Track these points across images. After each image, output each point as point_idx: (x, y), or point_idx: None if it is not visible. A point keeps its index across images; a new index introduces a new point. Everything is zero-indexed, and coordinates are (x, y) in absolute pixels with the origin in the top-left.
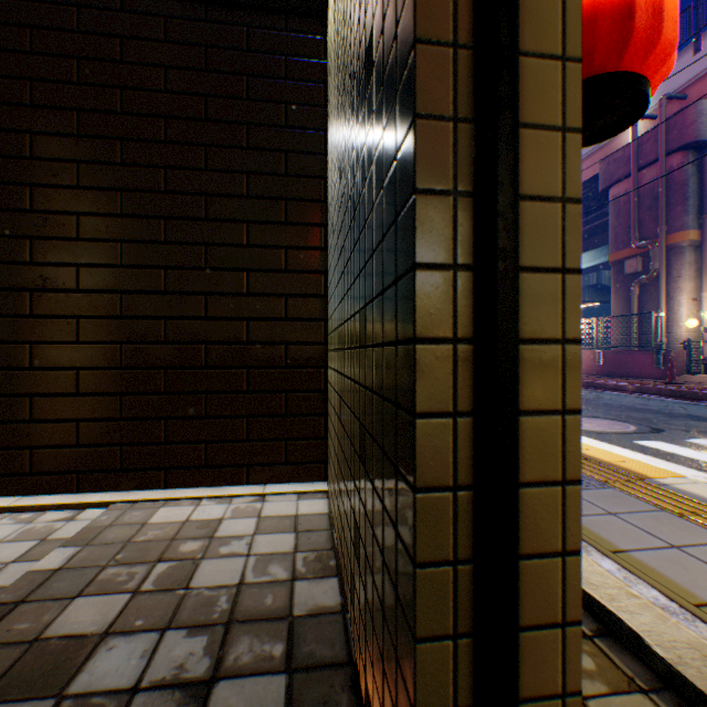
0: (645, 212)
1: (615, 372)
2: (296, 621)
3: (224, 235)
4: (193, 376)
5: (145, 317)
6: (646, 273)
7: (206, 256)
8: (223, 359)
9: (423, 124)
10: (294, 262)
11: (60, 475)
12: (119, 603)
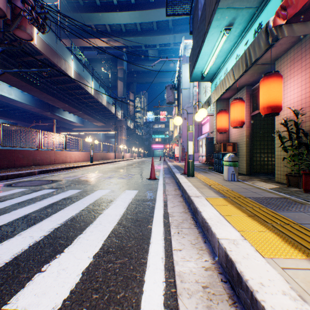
0: None
1: None
2: None
3: None
4: None
5: None
6: None
7: None
8: None
9: None
10: None
11: None
12: None
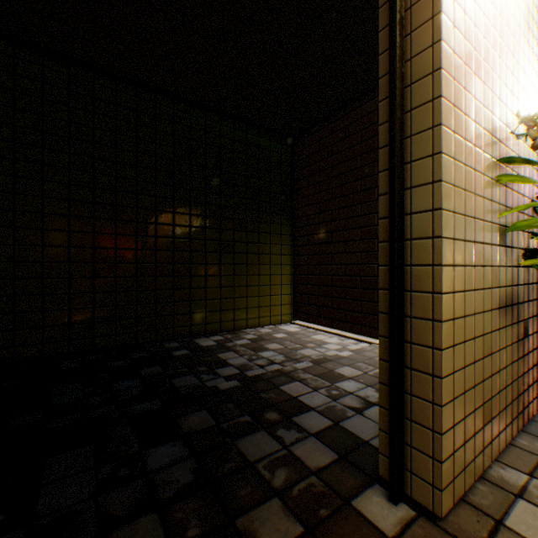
0: None
1: None
2: None
3: None
4: None
5: None
6: None
7: None
8: None
9: (381, 198)
10: None
11: (353, 324)
12: (357, 373)
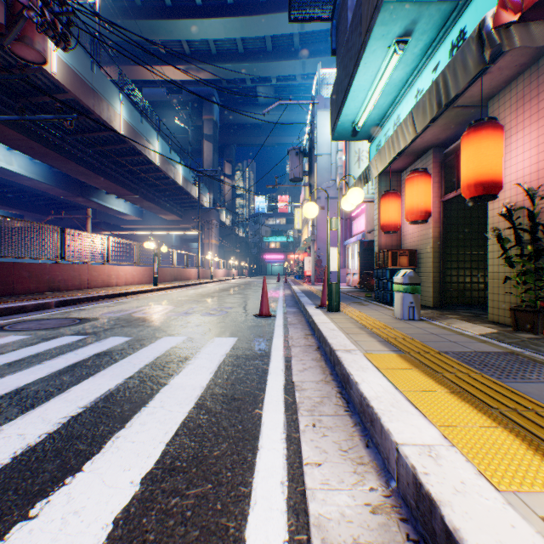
0: None
1: None
2: None
3: None
4: None
5: None
6: None
7: None
8: None
9: None
10: None
11: None
12: None
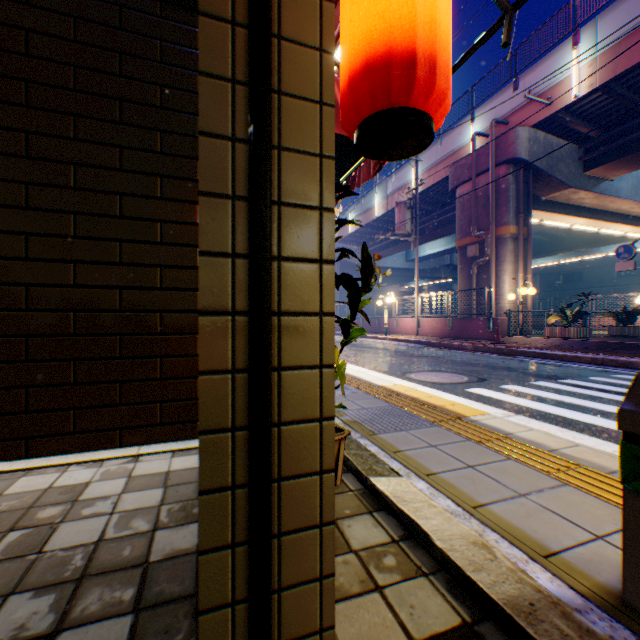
0: (481, 209)
1: (461, 335)
2: (151, 566)
3: (96, 205)
4: (61, 343)
5: (3, 283)
6: (482, 257)
7: (75, 225)
8: (94, 326)
9: (207, 140)
10: (169, 235)
11: None
12: None
